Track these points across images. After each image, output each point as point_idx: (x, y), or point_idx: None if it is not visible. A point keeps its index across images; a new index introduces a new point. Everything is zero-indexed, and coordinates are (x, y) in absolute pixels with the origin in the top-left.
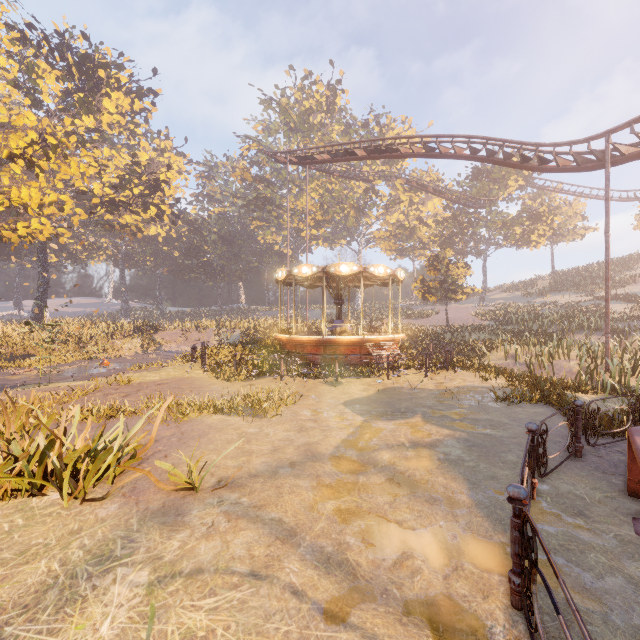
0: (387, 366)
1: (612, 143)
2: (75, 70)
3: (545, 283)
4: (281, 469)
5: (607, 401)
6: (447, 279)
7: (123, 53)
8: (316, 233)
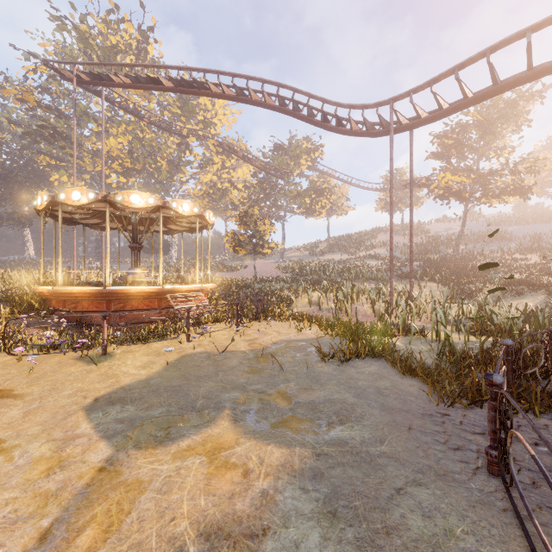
0: (187, 323)
1: (395, 110)
2: None
3: (324, 246)
4: None
5: (410, 343)
6: (255, 234)
7: None
8: (125, 181)
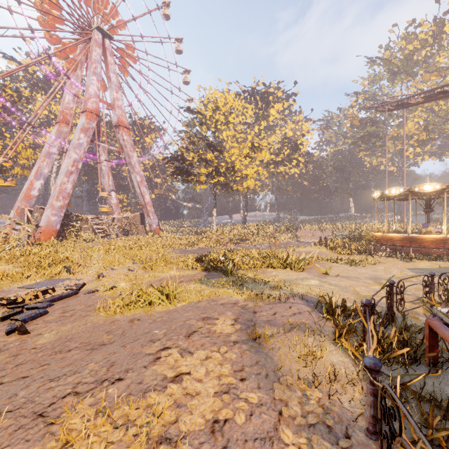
0: None
1: None
2: (259, 102)
3: None
4: (360, 278)
5: None
6: None
7: (279, 81)
8: (420, 151)
